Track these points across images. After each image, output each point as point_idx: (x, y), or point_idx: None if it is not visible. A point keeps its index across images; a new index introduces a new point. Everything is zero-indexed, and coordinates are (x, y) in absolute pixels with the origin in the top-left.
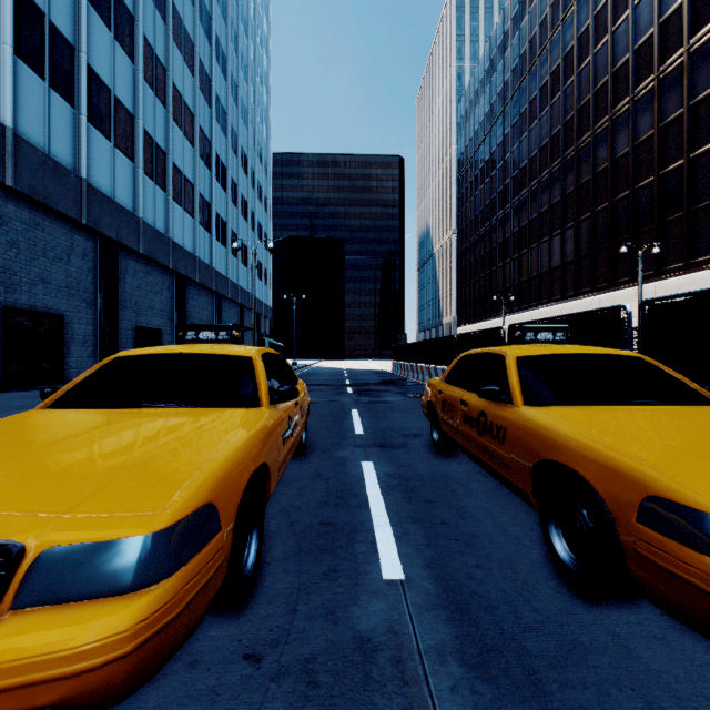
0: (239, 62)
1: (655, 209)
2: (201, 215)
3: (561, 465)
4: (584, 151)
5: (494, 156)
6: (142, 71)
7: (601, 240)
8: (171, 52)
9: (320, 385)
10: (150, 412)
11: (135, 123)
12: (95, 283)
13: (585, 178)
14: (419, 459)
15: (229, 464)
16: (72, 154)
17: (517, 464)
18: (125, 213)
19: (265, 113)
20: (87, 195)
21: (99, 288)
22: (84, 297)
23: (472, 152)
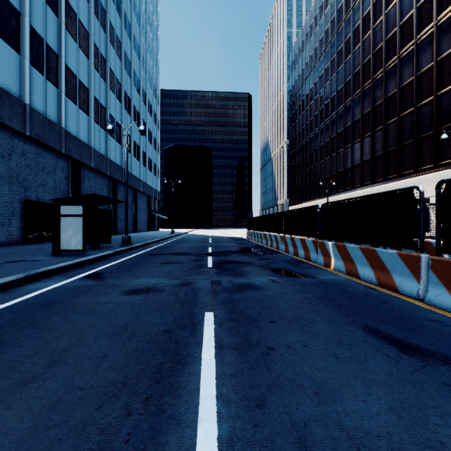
0: (132, 8)
1: None
2: (96, 115)
3: None
4: (391, 71)
5: (317, 85)
6: None
7: (407, 137)
8: None
9: (182, 254)
10: None
11: (22, 19)
12: None
13: (392, 91)
14: None
15: None
16: None
17: None
18: (8, 96)
19: (155, 54)
20: None
21: None
22: None
23: (300, 84)
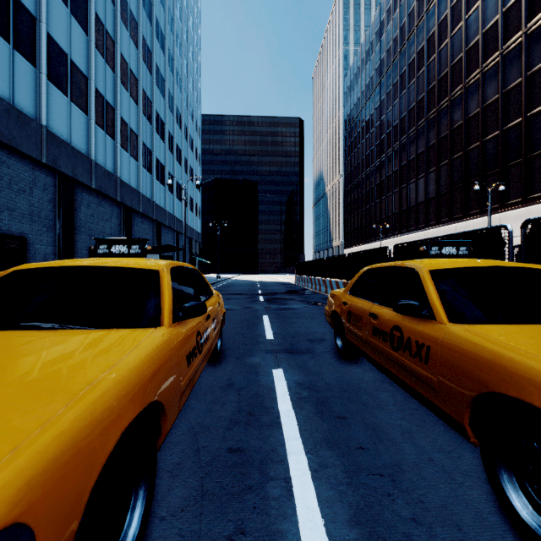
0: (174, 41)
1: (499, 156)
2: (144, 160)
3: (521, 402)
4: (443, 112)
5: (373, 117)
6: (94, 42)
7: (457, 181)
8: (119, 28)
9: (237, 294)
10: (18, 335)
11: (89, 83)
12: (55, 211)
13: (444, 133)
14: (326, 366)
15: (79, 426)
16: (34, 105)
17: (448, 389)
18: (80, 155)
19: (196, 82)
20: (46, 140)
21: (57, 216)
22: (45, 223)
23: (355, 114)
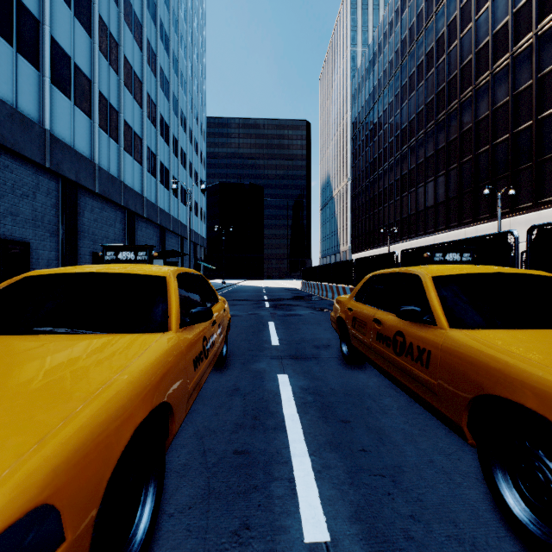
0: (179, 42)
1: (509, 160)
2: (148, 163)
3: (514, 403)
4: (452, 115)
5: (381, 120)
6: (98, 44)
7: (466, 185)
8: (122, 30)
9: (243, 300)
10: (32, 339)
11: (92, 86)
12: (58, 216)
13: (453, 136)
14: (331, 372)
15: (96, 422)
16: (37, 109)
17: (448, 392)
18: (84, 159)
19: (201, 84)
20: (50, 144)
21: (61, 221)
22: (48, 228)
23: (363, 117)
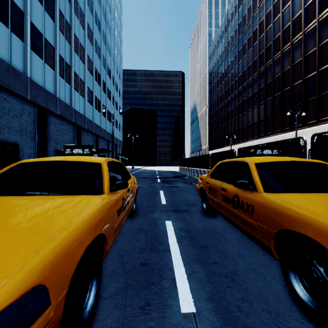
0: (106, 25)
1: (302, 95)
2: (88, 97)
3: (300, 234)
4: (268, 68)
5: (226, 71)
6: (58, 26)
7: (277, 110)
8: (73, 18)
9: (144, 178)
10: (26, 198)
11: (55, 51)
12: (35, 128)
13: (269, 80)
14: (196, 219)
15: (66, 242)
16: (23, 65)
17: (263, 229)
18: (50, 95)
19: (119, 50)
20: (30, 85)
21: (37, 131)
22: (29, 135)
23: (215, 69)
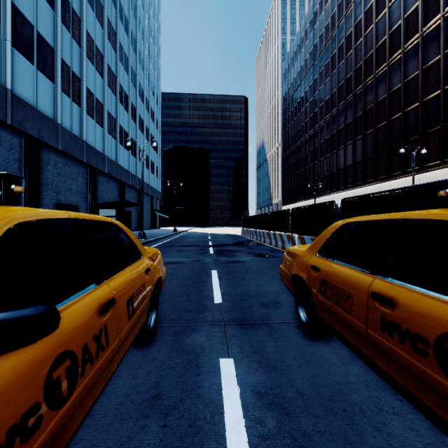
0: (137, 25)
1: (419, 124)
2: (109, 127)
3: None
4: (369, 88)
5: (307, 94)
6: (60, 17)
7: (381, 146)
8: (84, 8)
9: (189, 246)
10: None
11: (55, 54)
12: (21, 170)
13: (369, 105)
14: (291, 351)
15: None
16: None
17: None
18: (46, 119)
19: (156, 63)
20: (11, 102)
21: (24, 174)
22: None
23: (292, 92)
